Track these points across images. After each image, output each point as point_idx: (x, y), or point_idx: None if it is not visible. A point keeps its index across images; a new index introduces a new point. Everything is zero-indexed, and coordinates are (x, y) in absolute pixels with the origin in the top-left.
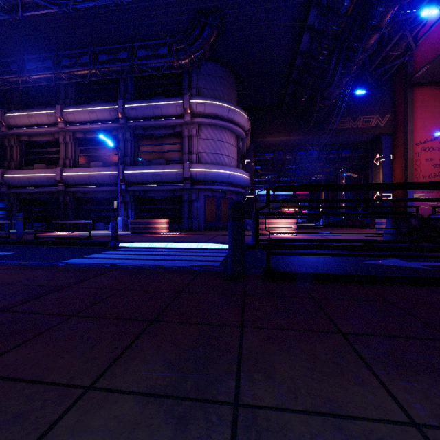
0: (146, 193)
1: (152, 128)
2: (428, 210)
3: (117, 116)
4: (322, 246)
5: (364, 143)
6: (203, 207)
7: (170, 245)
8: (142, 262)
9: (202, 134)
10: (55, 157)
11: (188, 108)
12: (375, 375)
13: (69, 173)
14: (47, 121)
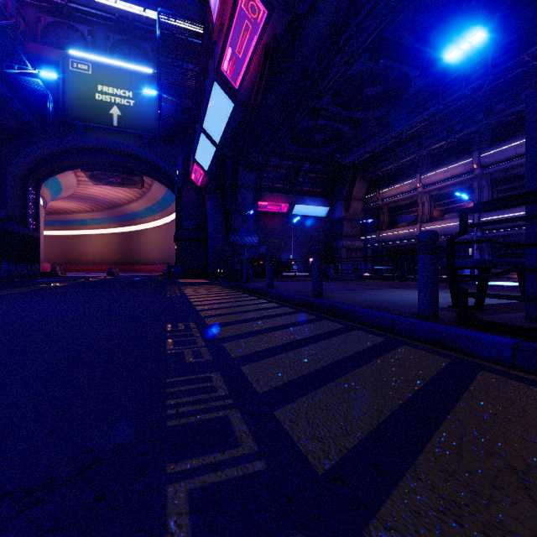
0: (507, 237)
1: (515, 167)
2: None
3: (472, 168)
4: None
5: None
6: None
7: None
8: None
9: None
10: (413, 215)
11: None
12: None
13: (426, 228)
14: (409, 189)
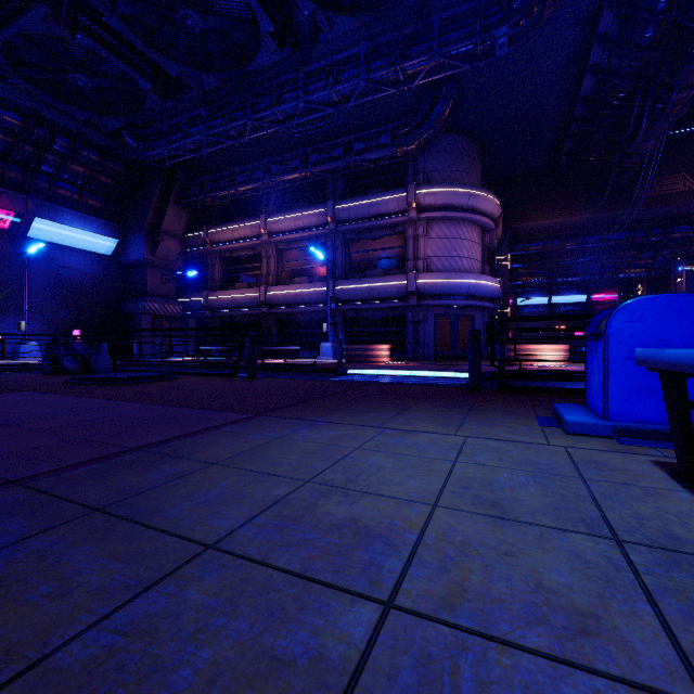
0: (359, 313)
1: (367, 231)
2: None
3: (326, 220)
4: None
5: None
6: (432, 330)
7: (402, 373)
8: None
9: (431, 232)
10: (256, 273)
11: (413, 201)
12: (534, 409)
13: (273, 292)
14: (250, 234)
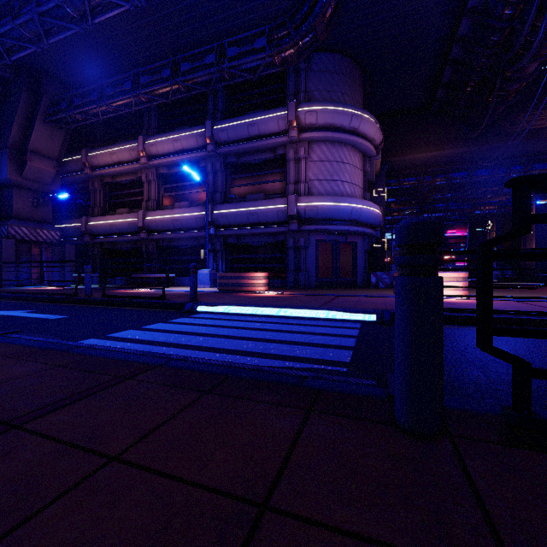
0: (240, 239)
1: (248, 154)
2: None
3: (205, 142)
4: (541, 322)
5: None
6: (314, 256)
7: (267, 312)
8: (217, 344)
9: (313, 154)
10: (138, 199)
11: (293, 120)
12: None
13: (151, 217)
14: (129, 157)
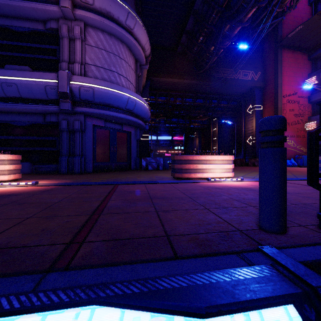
0: None
1: (8, 17)
2: (291, 151)
3: None
4: None
5: (238, 95)
6: (91, 141)
7: None
8: None
9: (90, 39)
10: None
11: None
12: None
13: None
14: None
